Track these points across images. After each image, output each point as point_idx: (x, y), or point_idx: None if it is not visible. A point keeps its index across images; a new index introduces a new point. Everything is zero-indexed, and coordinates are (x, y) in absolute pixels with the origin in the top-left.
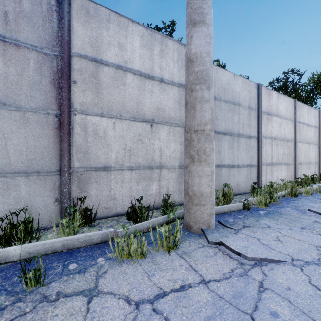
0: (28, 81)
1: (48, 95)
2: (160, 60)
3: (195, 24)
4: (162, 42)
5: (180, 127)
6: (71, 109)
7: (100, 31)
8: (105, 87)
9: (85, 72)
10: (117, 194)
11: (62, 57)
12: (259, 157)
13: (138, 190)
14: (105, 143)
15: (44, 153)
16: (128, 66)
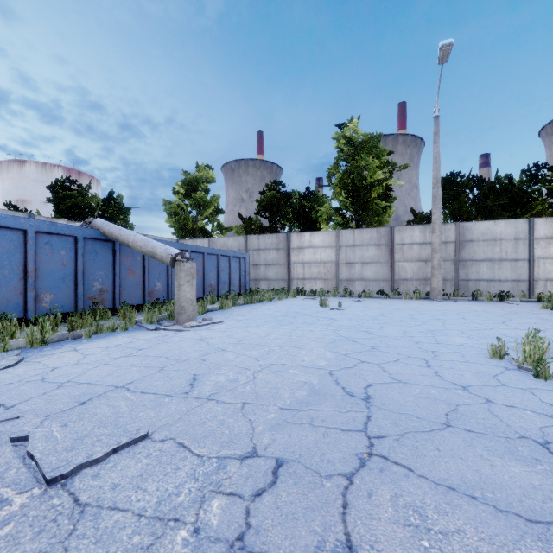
0: (383, 254)
1: (388, 257)
2: (429, 235)
3: (432, 233)
4: (430, 228)
5: (442, 261)
6: (394, 261)
7: (403, 234)
8: (405, 252)
9: (398, 249)
10: (410, 289)
11: (391, 245)
12: (529, 274)
13: (420, 289)
14: (405, 271)
15: (387, 275)
16: (414, 242)
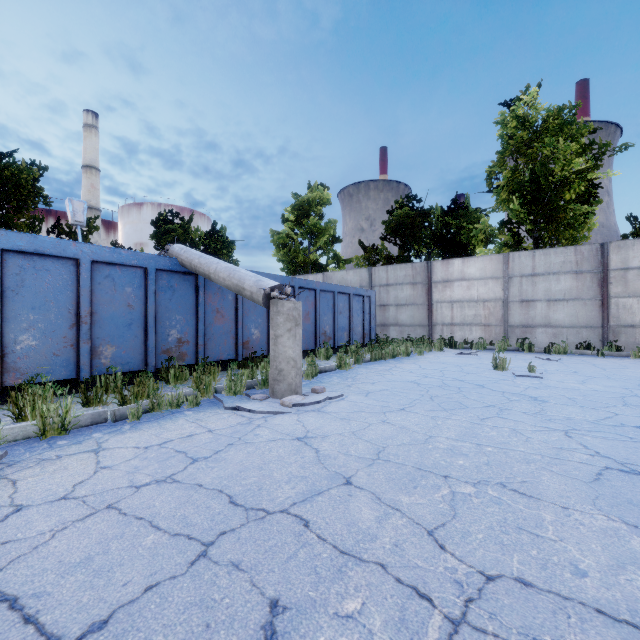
0: (586, 287)
1: (596, 291)
2: None
3: None
4: None
5: None
6: (609, 297)
7: (627, 253)
8: (630, 281)
9: (617, 277)
10: None
11: (603, 272)
12: None
13: None
14: (631, 312)
15: (594, 318)
16: None
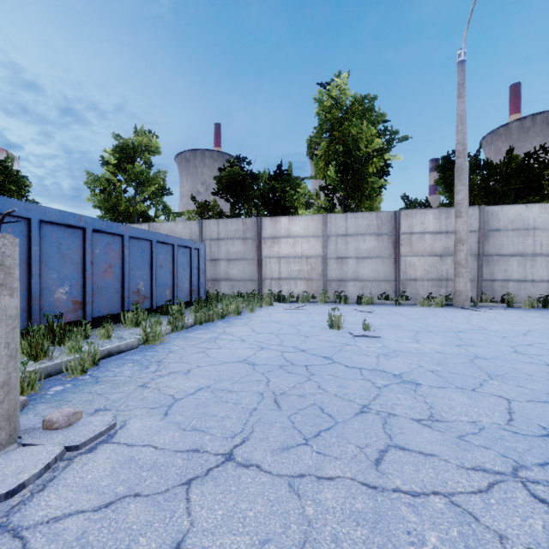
0: (384, 247)
1: (391, 251)
2: (445, 222)
3: (457, 217)
4: (447, 212)
5: None
6: (400, 255)
7: (412, 220)
8: (414, 243)
9: (405, 239)
10: (420, 292)
11: (396, 235)
12: None
13: (432, 291)
14: (414, 268)
15: (390, 273)
16: (426, 231)
